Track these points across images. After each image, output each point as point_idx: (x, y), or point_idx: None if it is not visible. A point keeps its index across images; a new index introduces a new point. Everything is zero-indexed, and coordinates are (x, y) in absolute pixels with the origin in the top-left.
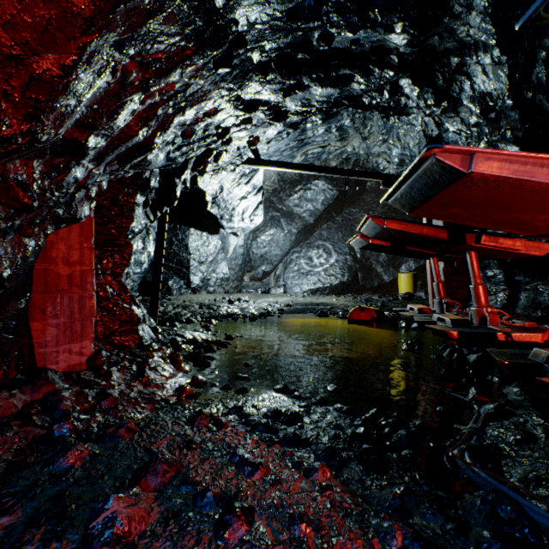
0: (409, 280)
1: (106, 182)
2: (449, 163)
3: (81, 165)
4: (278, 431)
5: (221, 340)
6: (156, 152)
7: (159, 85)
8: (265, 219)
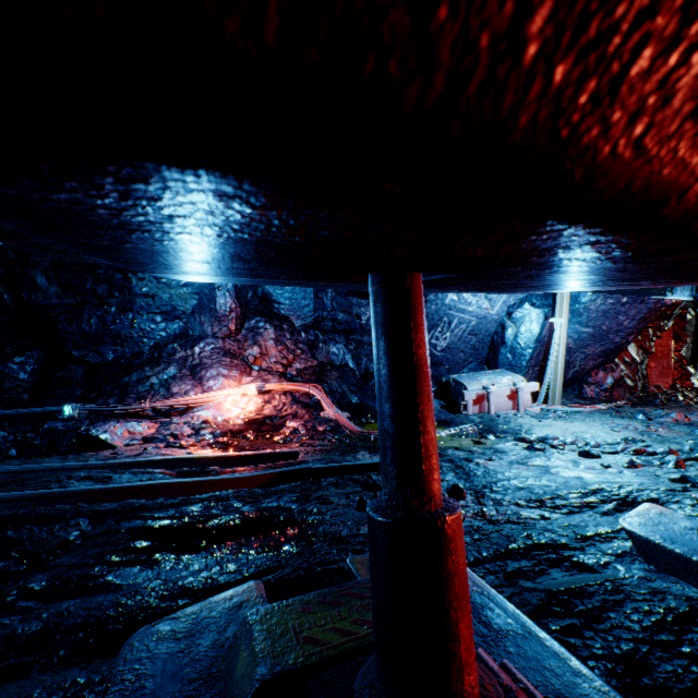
0: None
1: None
2: None
3: (676, 312)
4: None
5: None
6: None
7: None
8: None
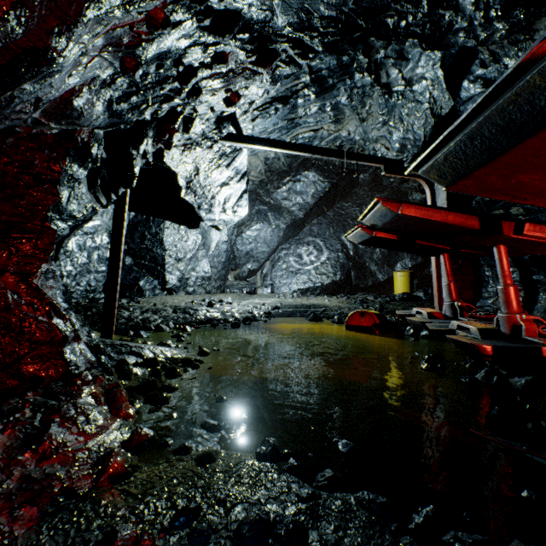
0: (406, 279)
1: None
2: None
3: None
4: None
5: (191, 359)
6: (87, 95)
7: None
8: (251, 212)
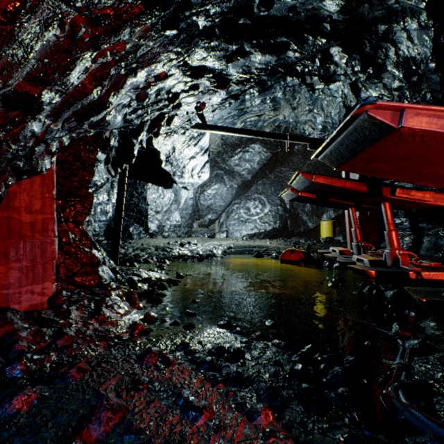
0: (329, 226)
1: (67, 139)
2: (380, 119)
3: (38, 120)
4: (222, 369)
5: (173, 279)
6: (114, 113)
7: (109, 43)
8: (211, 176)
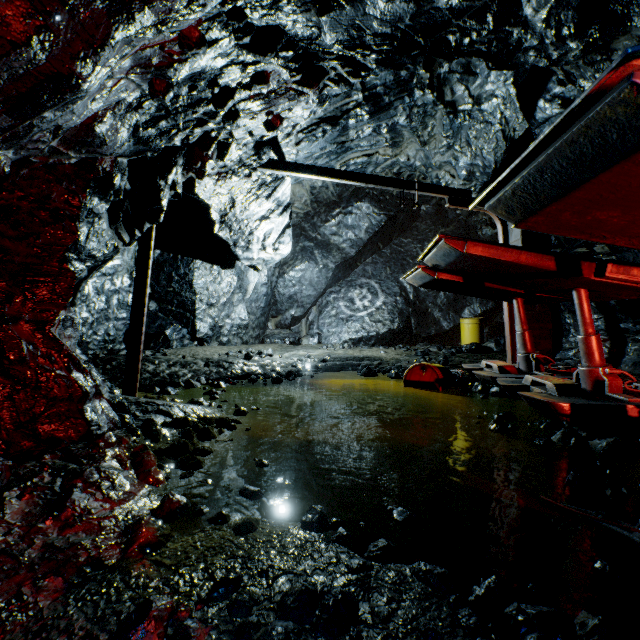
0: (475, 327)
1: (9, 160)
2: None
3: None
4: None
5: (227, 418)
6: (110, 121)
7: None
8: (295, 250)
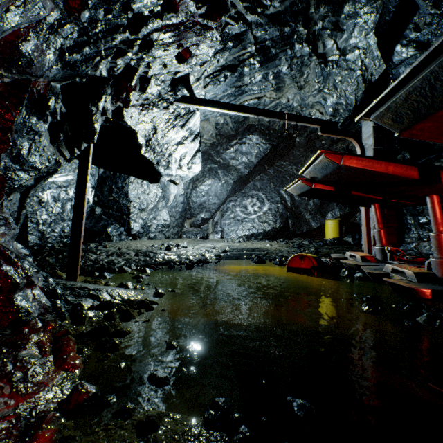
0: (336, 226)
1: None
2: None
3: None
4: None
5: (146, 301)
6: (34, 40)
7: None
8: (204, 170)
